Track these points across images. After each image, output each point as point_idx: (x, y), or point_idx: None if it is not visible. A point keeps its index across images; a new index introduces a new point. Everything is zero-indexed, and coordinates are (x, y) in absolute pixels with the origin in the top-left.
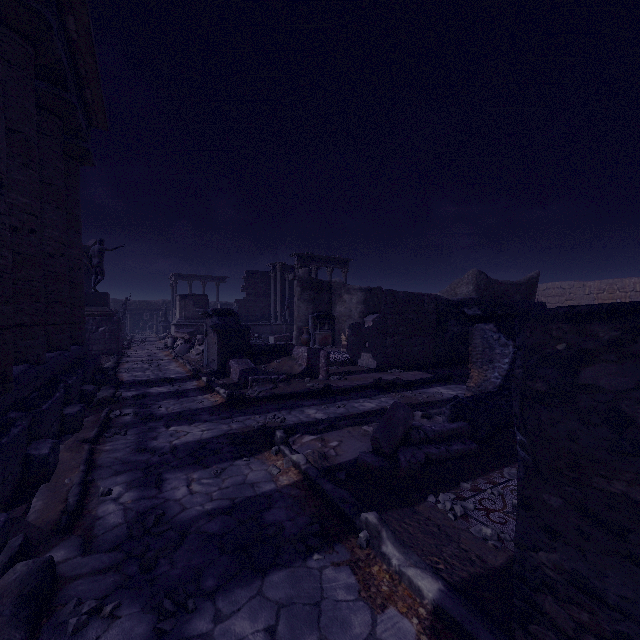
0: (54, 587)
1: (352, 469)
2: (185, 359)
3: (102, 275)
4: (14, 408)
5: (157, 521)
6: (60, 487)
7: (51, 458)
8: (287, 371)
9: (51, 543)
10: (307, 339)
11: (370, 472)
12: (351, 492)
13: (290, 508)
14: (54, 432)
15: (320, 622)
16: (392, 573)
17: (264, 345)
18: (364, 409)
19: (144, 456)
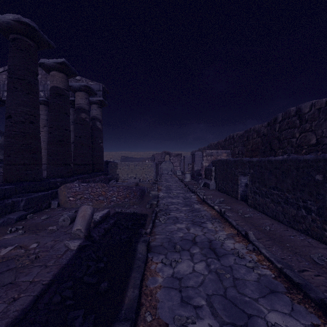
0: None
1: None
2: None
3: None
4: None
5: None
6: None
7: None
8: None
9: None
10: None
11: None
12: None
13: None
14: None
15: None
16: None
17: None
18: None
19: None
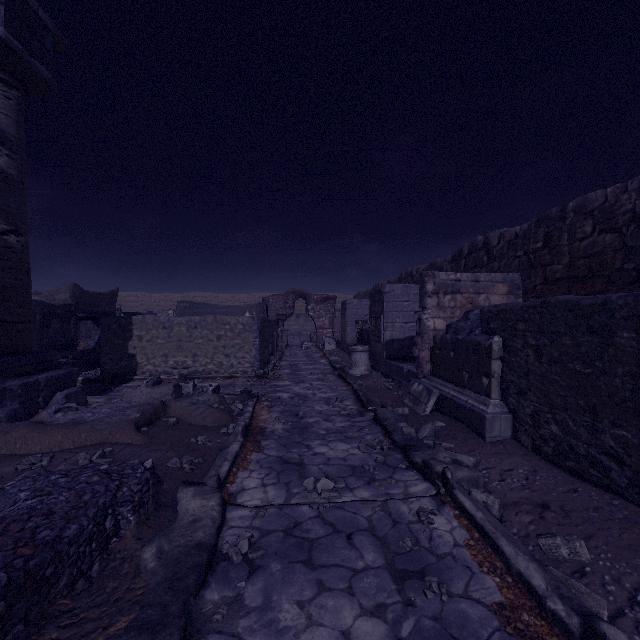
0: None
1: None
2: None
3: None
4: None
5: None
6: None
7: None
8: None
9: None
10: None
11: None
12: None
13: None
14: None
15: None
16: None
17: None
18: None
19: None
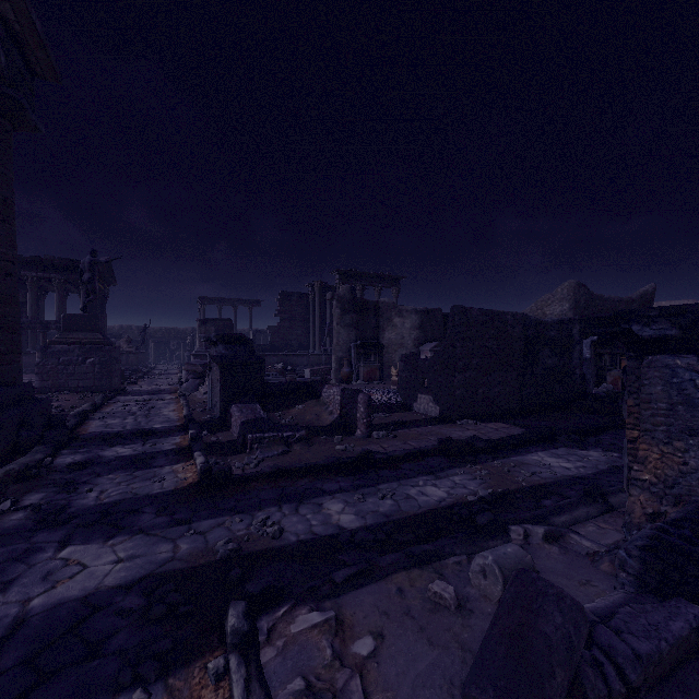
0: None
1: None
2: (189, 399)
3: (94, 294)
4: None
5: None
6: None
7: None
8: (312, 421)
9: None
10: (348, 373)
11: None
12: None
13: None
14: None
15: None
16: None
17: (284, 383)
18: (427, 503)
19: None
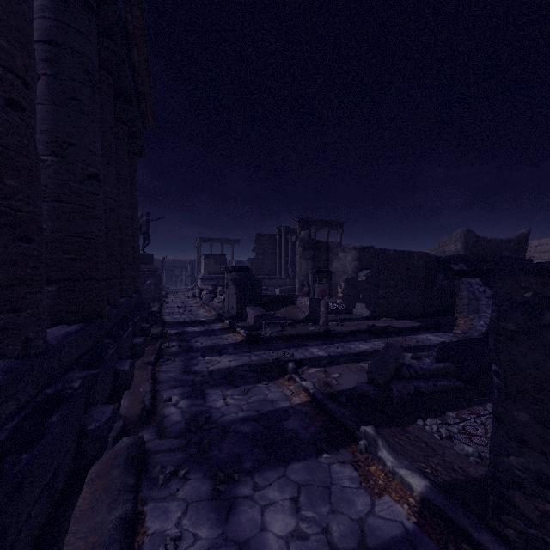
0: (145, 456)
1: (351, 395)
2: (210, 306)
3: (148, 240)
4: (106, 337)
5: (206, 421)
6: (138, 393)
7: (130, 373)
8: (292, 317)
9: (138, 429)
10: (307, 291)
11: (366, 398)
12: (351, 412)
13: (302, 420)
14: (128, 356)
15: (331, 499)
16: (387, 472)
17: (273, 295)
18: (359, 350)
19: (190, 376)
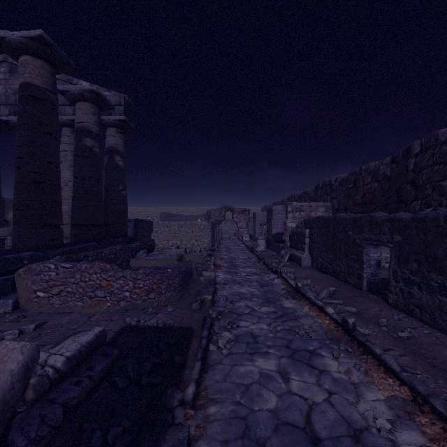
0: None
1: None
2: None
3: None
4: None
5: None
6: None
7: None
8: None
9: None
10: None
11: None
12: None
13: None
14: None
15: None
16: None
17: None
18: None
19: None
